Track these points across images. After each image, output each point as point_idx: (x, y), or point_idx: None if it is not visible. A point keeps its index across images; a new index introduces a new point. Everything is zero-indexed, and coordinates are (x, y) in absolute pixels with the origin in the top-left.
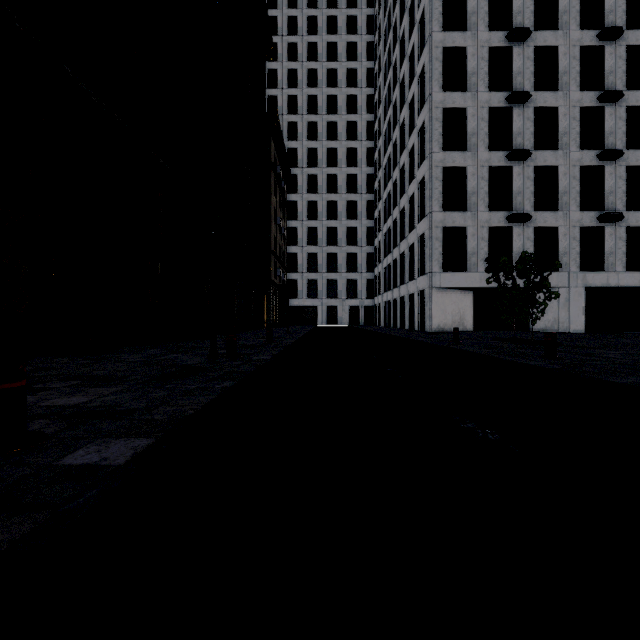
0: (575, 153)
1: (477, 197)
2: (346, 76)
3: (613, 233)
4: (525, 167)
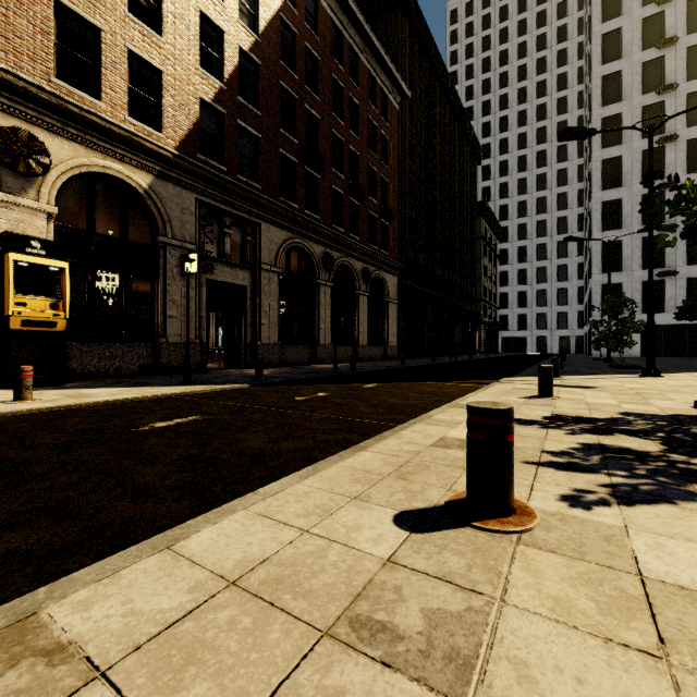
0: None
1: (631, 261)
2: (556, 129)
3: None
4: (677, 233)
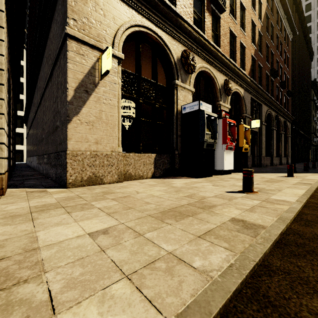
0: None
1: None
2: None
3: None
4: None
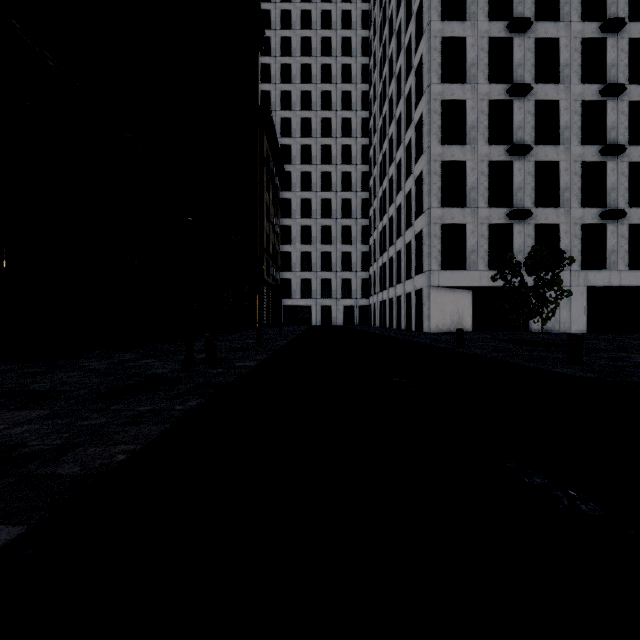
0: (577, 148)
1: (477, 193)
2: (341, 72)
3: (615, 231)
4: (526, 162)
